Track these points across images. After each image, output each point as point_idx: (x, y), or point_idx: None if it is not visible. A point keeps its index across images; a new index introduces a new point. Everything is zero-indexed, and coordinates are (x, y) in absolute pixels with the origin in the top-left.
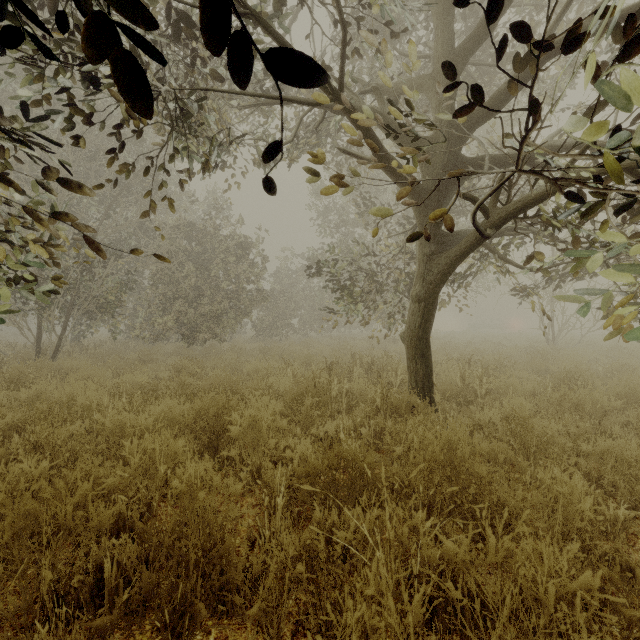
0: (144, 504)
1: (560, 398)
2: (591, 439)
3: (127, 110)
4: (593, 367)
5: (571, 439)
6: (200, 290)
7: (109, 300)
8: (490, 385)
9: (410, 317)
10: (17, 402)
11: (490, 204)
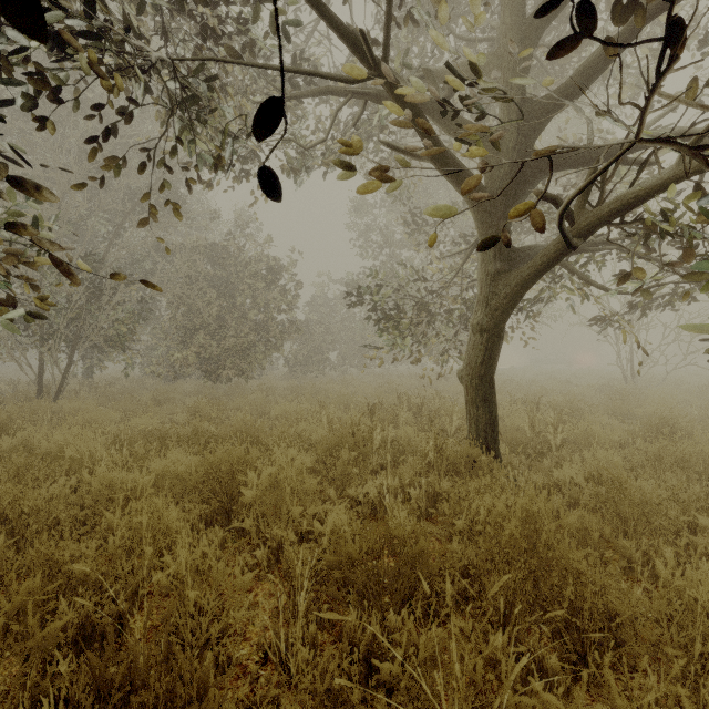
0: (123, 599)
1: (658, 452)
2: (702, 505)
3: (94, 71)
4: (684, 410)
5: (679, 507)
6: (224, 320)
7: (119, 332)
8: (567, 434)
9: (470, 351)
10: None
11: (576, 206)
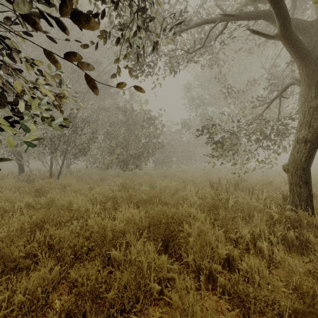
0: None
1: None
2: None
3: None
4: None
5: None
6: (128, 142)
7: (84, 147)
8: None
9: (295, 154)
10: (40, 204)
11: None
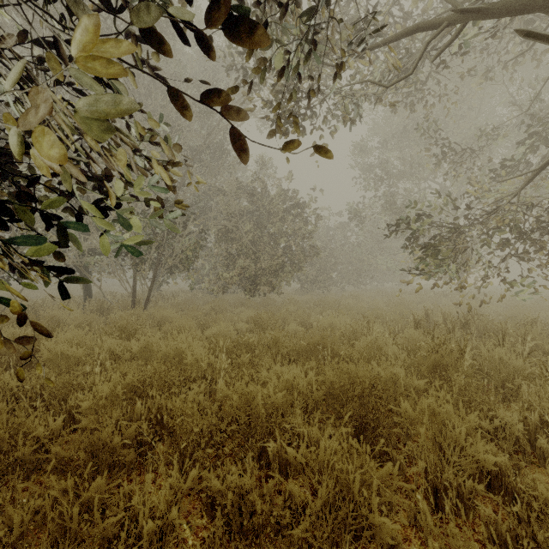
0: None
1: None
2: None
3: None
4: None
5: None
6: (258, 247)
7: (188, 256)
8: None
9: None
10: (128, 353)
11: None
